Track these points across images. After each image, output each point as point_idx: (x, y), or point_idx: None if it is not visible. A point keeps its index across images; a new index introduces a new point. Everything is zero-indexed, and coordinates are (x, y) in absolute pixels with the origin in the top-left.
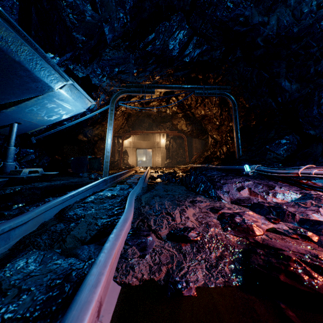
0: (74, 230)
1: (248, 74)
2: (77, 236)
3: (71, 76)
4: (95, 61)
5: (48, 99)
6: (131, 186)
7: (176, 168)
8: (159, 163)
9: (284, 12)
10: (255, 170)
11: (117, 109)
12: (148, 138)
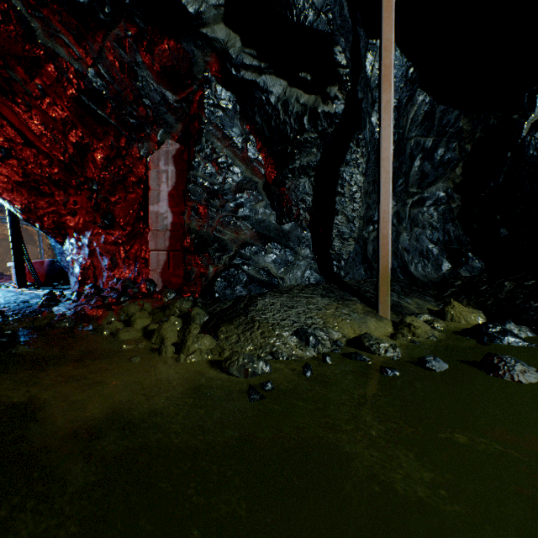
0: None
1: None
2: None
3: None
4: None
5: None
6: None
7: None
8: None
9: None
10: None
11: None
12: None
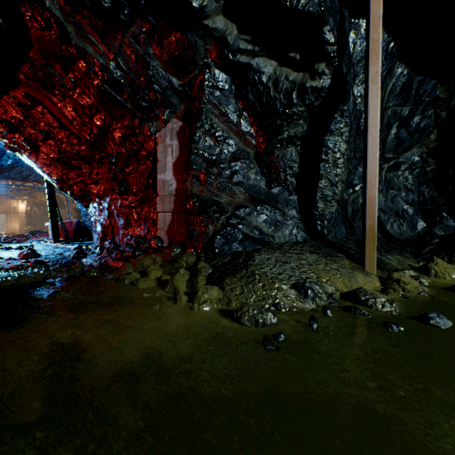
0: None
1: None
2: None
3: None
4: None
5: None
6: None
7: None
8: (17, 230)
9: None
10: None
11: None
12: (1, 202)
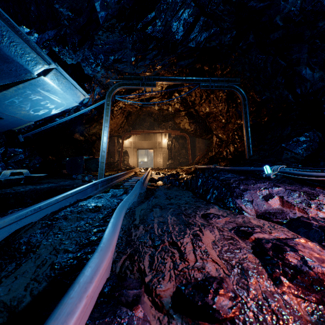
0: (1, 285)
1: (261, 63)
2: (3, 299)
3: (57, 62)
4: (86, 46)
5: (31, 88)
6: (127, 192)
7: (179, 170)
8: (161, 164)
9: None
10: (278, 172)
11: (114, 104)
12: (149, 137)
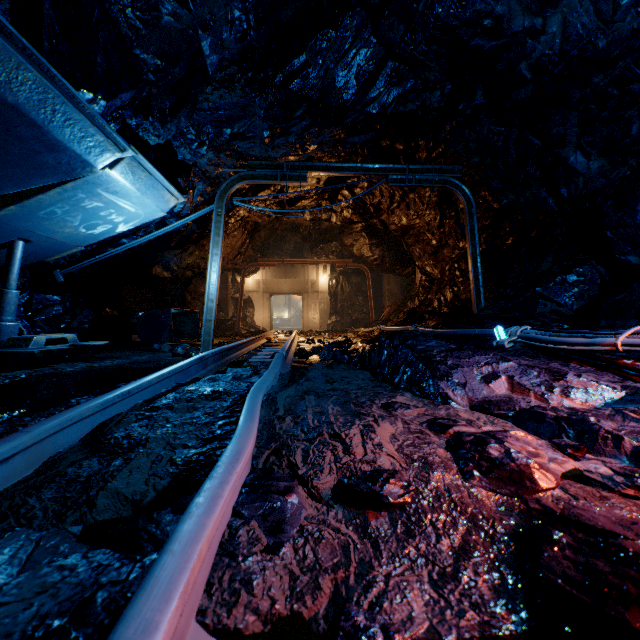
0: (118, 477)
1: (499, 141)
2: (124, 492)
3: (133, 143)
4: (183, 113)
5: (86, 190)
6: (258, 372)
7: (350, 334)
8: (316, 324)
9: (578, 7)
10: (517, 338)
11: (230, 213)
12: (294, 272)
